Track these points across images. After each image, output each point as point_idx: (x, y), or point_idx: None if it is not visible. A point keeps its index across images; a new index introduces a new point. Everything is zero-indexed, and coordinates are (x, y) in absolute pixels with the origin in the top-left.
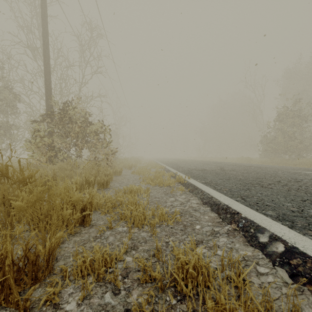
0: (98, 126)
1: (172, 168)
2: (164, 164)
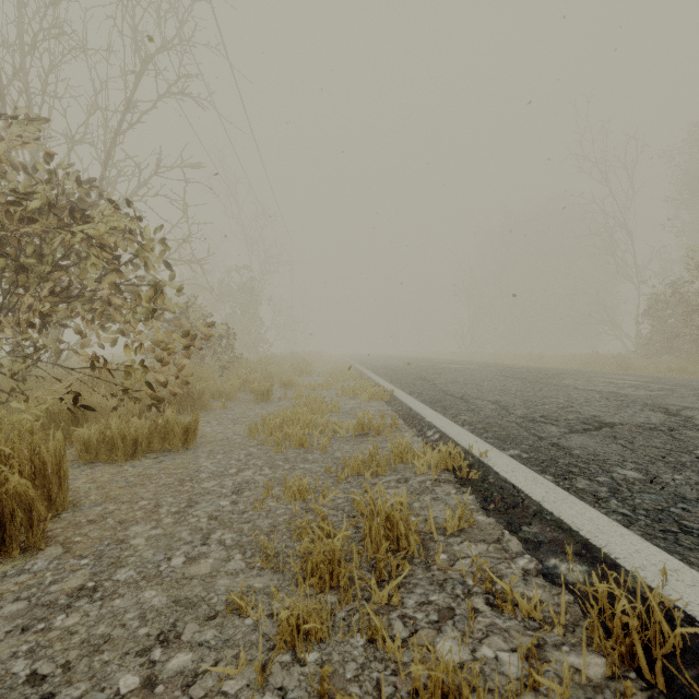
0: (108, 227)
1: (422, 402)
2: (383, 378)
